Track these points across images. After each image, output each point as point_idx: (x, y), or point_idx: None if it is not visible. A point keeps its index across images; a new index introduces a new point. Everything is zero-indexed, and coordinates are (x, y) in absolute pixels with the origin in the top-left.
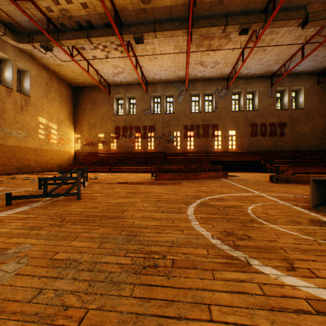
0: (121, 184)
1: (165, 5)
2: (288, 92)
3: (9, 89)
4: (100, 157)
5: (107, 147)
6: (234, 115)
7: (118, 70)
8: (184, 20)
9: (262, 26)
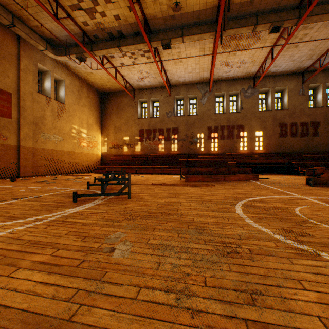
0: (156, 185)
1: (193, 10)
2: (322, 89)
3: (48, 98)
4: (126, 159)
5: (131, 150)
6: (261, 115)
7: (144, 74)
8: (212, 22)
9: (295, 22)
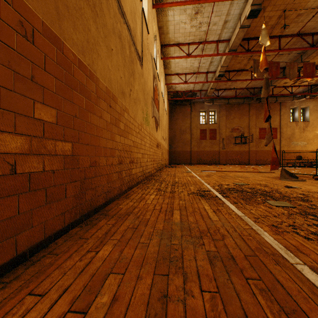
0: None
1: None
2: None
3: (296, 122)
4: None
5: None
6: None
7: None
8: None
9: None
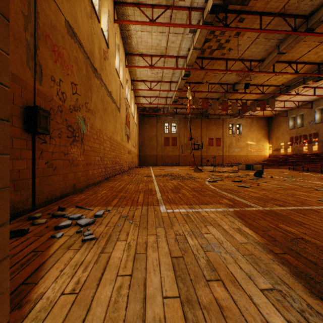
0: None
1: (270, 91)
2: None
3: (233, 134)
4: (277, 158)
5: (285, 151)
6: None
7: (281, 106)
8: (285, 87)
9: None
